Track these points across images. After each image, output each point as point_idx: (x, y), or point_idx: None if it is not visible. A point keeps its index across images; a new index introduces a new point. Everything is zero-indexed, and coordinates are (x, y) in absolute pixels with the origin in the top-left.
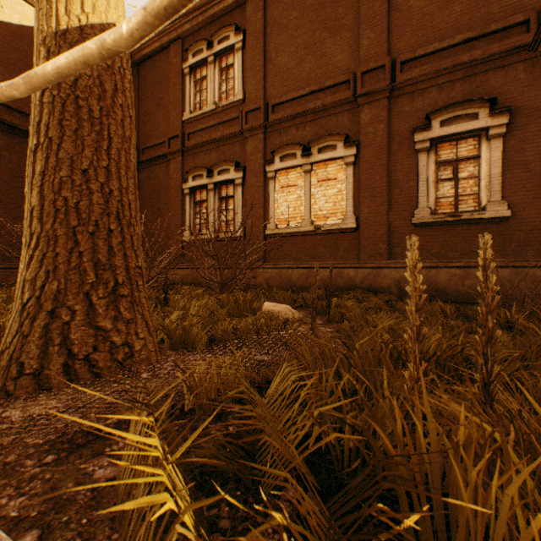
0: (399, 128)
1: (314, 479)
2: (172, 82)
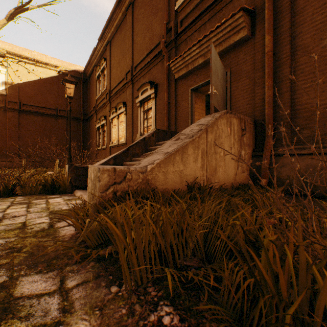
0: (135, 97)
1: None
2: (94, 84)
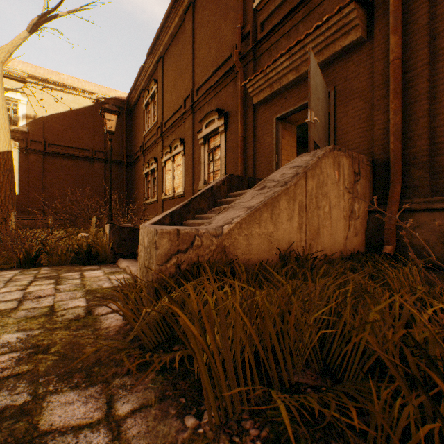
0: (197, 131)
1: None
2: (141, 115)
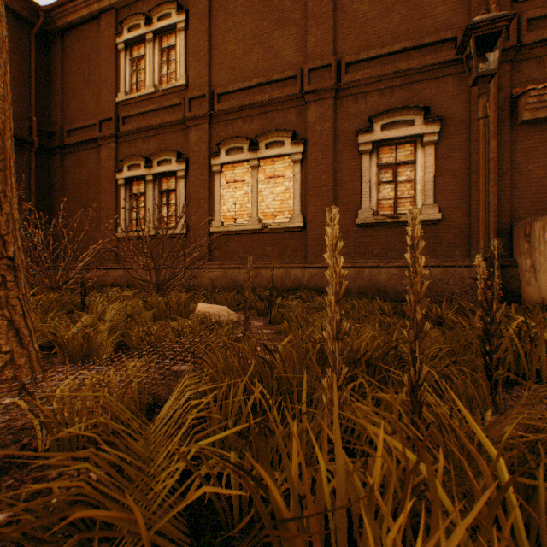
0: (344, 128)
1: (191, 546)
2: (103, 57)
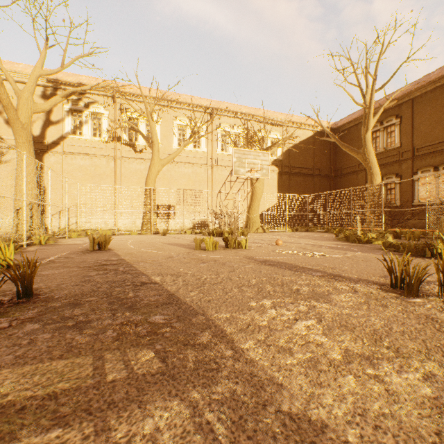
0: None
1: None
2: (359, 139)
